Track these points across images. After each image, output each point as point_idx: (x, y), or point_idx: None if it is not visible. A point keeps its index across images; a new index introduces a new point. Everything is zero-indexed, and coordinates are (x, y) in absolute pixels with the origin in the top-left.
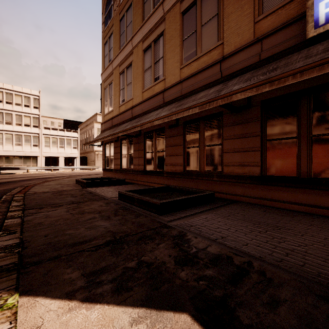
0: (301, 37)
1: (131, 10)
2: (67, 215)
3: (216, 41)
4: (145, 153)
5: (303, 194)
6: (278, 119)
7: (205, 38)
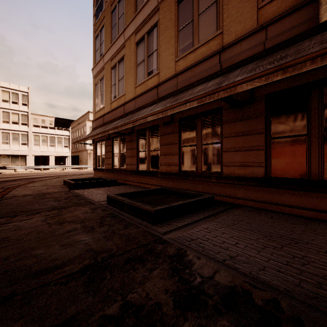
0: (312, 22)
1: (123, 1)
2: (42, 226)
3: (214, 30)
4: (138, 152)
5: (314, 198)
6: (285, 114)
7: (202, 27)
